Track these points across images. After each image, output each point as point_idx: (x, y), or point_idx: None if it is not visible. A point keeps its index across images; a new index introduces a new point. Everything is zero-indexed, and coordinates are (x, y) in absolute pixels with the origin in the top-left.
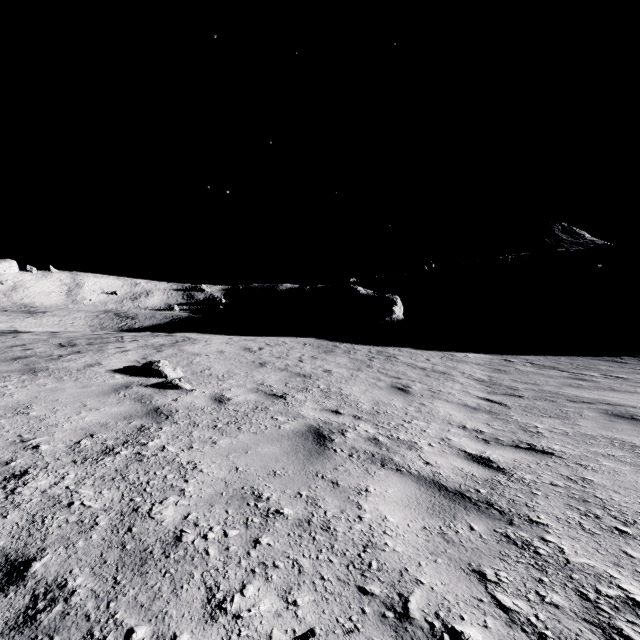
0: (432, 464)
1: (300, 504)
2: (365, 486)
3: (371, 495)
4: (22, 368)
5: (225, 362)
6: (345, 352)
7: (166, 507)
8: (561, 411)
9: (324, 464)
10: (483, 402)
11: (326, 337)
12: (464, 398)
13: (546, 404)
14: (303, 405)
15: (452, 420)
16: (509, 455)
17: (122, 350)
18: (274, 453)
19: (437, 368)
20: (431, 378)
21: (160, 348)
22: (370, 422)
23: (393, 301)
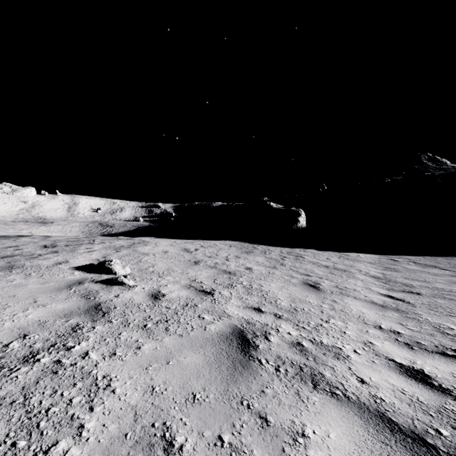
0: (367, 382)
1: None
2: (301, 425)
3: (311, 445)
4: (3, 265)
5: (167, 260)
6: (262, 252)
7: None
8: None
9: (249, 383)
10: (387, 299)
11: (247, 240)
12: (369, 295)
13: (447, 302)
14: (228, 302)
15: (366, 319)
16: (443, 367)
17: (89, 250)
18: (196, 364)
19: (338, 266)
20: (335, 275)
21: (119, 249)
22: (291, 322)
23: (298, 213)
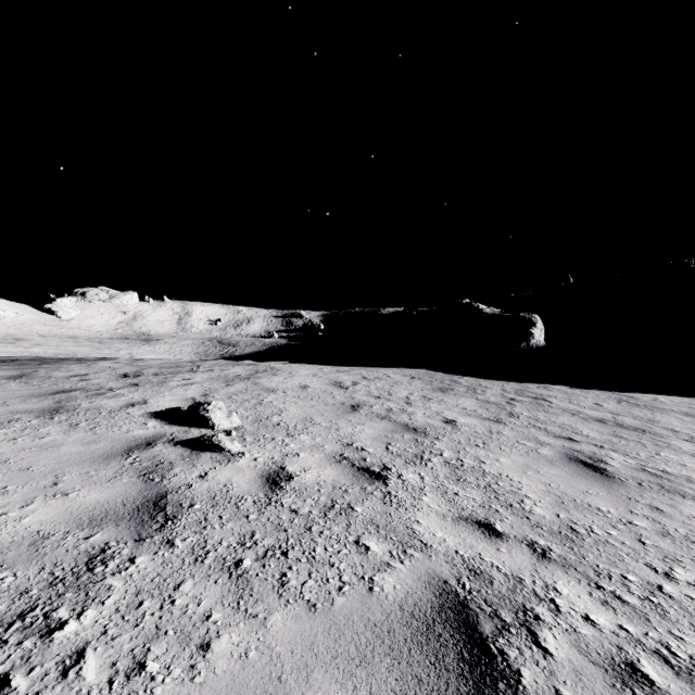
0: None
1: None
2: None
3: None
4: (47, 407)
5: (304, 403)
6: (469, 390)
7: None
8: None
9: None
10: None
11: (439, 368)
12: None
13: None
14: (418, 502)
15: None
16: None
17: (186, 383)
18: None
19: (623, 420)
20: (627, 441)
21: (231, 381)
22: (577, 573)
23: (531, 321)
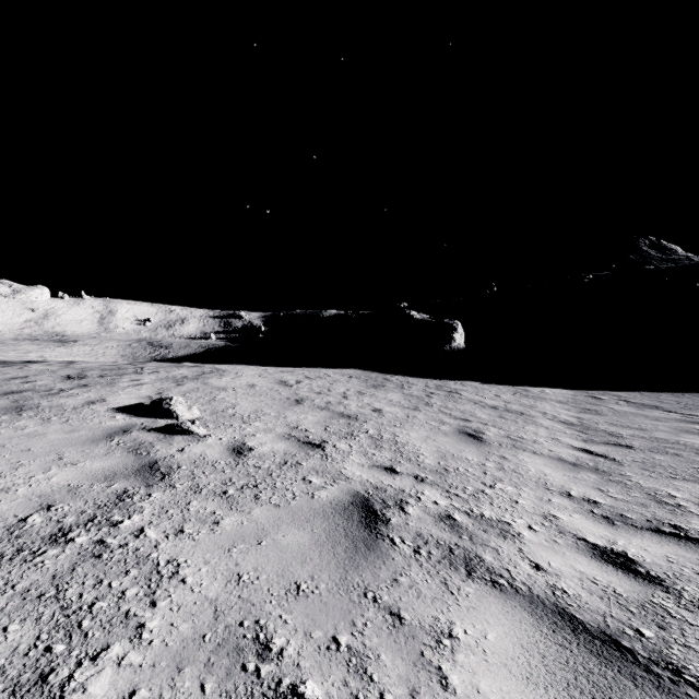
0: (545, 568)
1: (336, 670)
2: (447, 624)
3: (460, 648)
4: (8, 405)
5: (254, 398)
6: (398, 386)
7: (99, 671)
8: (696, 470)
9: (376, 570)
10: (582, 455)
11: (375, 368)
12: (556, 449)
13: (670, 459)
14: (346, 459)
15: (549, 483)
16: (655, 548)
17: (136, 383)
18: (300, 545)
19: (511, 407)
20: (507, 420)
21: (181, 381)
22: (438, 487)
23: (453, 327)
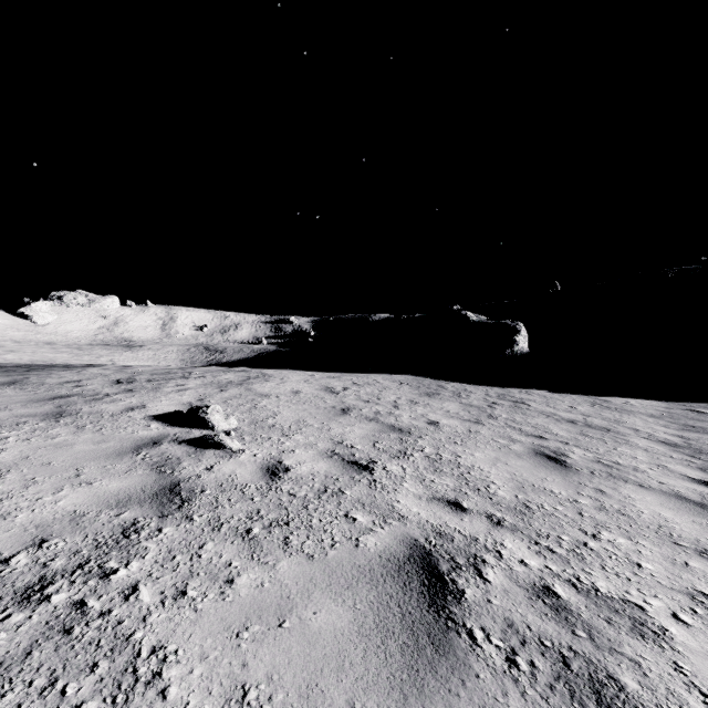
0: None
1: None
2: None
3: None
4: (50, 411)
5: (297, 407)
6: (454, 395)
7: None
8: None
9: (453, 699)
10: (707, 490)
11: (427, 374)
12: (667, 480)
13: None
14: (399, 487)
15: (676, 534)
16: None
17: (180, 388)
18: (337, 633)
19: (592, 421)
20: (591, 438)
21: (225, 386)
22: (522, 534)
23: (515, 329)
